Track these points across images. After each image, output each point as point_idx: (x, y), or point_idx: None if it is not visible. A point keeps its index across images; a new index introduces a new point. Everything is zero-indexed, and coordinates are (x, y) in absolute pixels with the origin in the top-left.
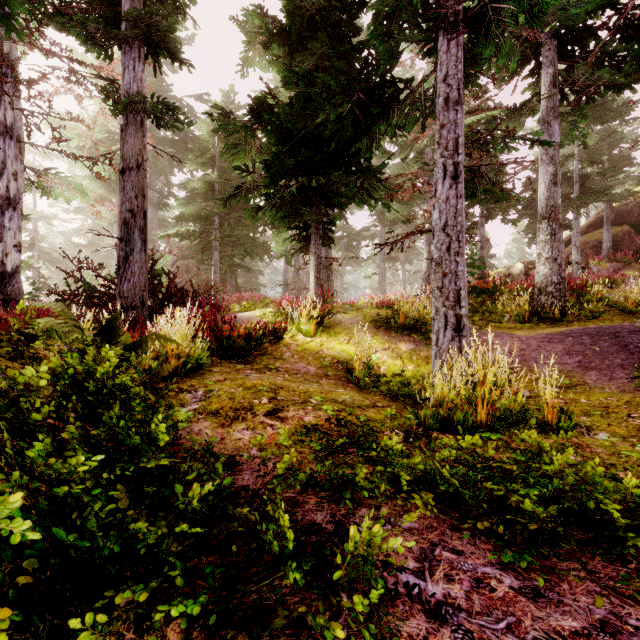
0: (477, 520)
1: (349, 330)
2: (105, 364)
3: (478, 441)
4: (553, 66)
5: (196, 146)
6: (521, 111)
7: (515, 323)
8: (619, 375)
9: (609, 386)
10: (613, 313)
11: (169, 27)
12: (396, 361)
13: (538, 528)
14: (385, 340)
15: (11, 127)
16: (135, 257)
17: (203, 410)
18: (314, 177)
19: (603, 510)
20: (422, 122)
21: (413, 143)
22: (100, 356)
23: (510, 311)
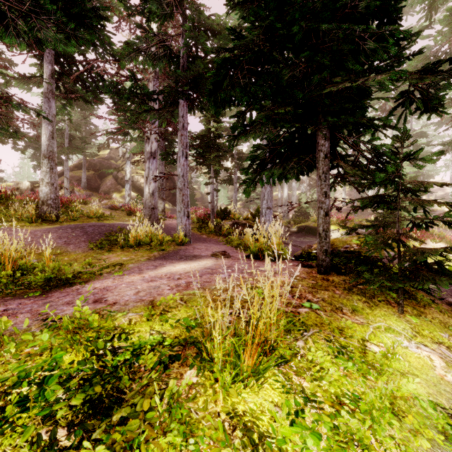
0: (15, 298)
1: None
2: None
3: (11, 272)
4: (52, 65)
5: None
6: (30, 80)
7: (25, 223)
8: (83, 245)
9: (78, 250)
10: (84, 218)
11: None
12: None
13: (43, 283)
14: None
15: None
16: None
17: None
18: None
19: (67, 278)
20: None
21: None
22: None
23: (21, 215)
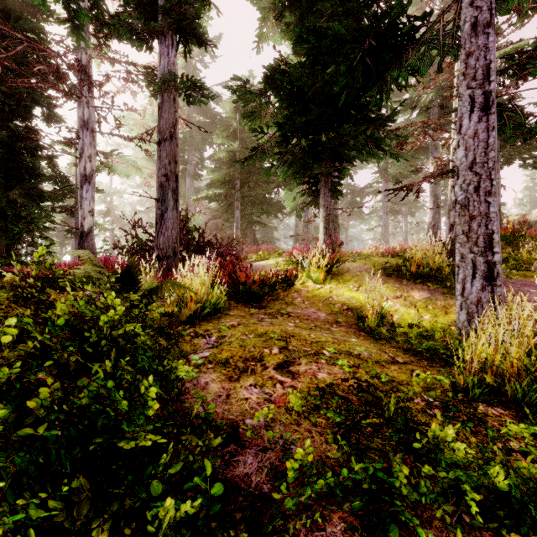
0: None
1: (358, 278)
2: (109, 312)
3: None
4: None
5: (222, 125)
6: None
7: None
8: None
9: None
10: None
11: (195, 13)
12: (410, 310)
13: None
14: (396, 288)
15: (87, 121)
16: (168, 214)
17: (213, 358)
18: (323, 133)
19: None
20: (439, 61)
21: (418, 100)
22: (106, 304)
23: None
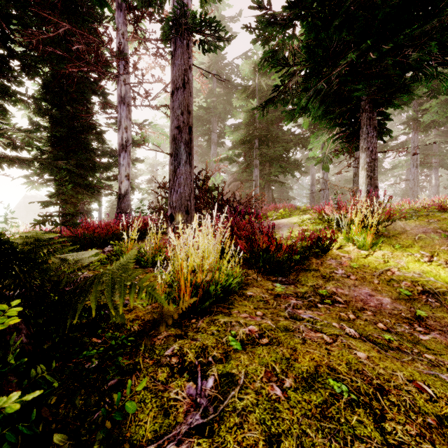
0: None
1: (424, 242)
2: None
3: None
4: None
5: None
6: None
7: None
8: None
9: None
10: None
11: None
12: None
13: None
14: None
15: (124, 97)
16: (181, 169)
17: None
18: (370, 50)
19: None
20: None
21: None
22: None
23: None
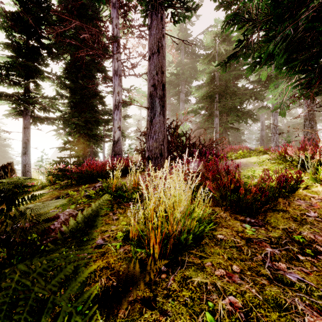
0: None
1: None
2: None
3: None
4: None
5: None
6: None
7: None
8: None
9: None
10: None
11: None
12: None
13: None
14: None
15: (117, 70)
16: (156, 119)
17: None
18: None
19: None
20: None
21: None
22: None
23: None
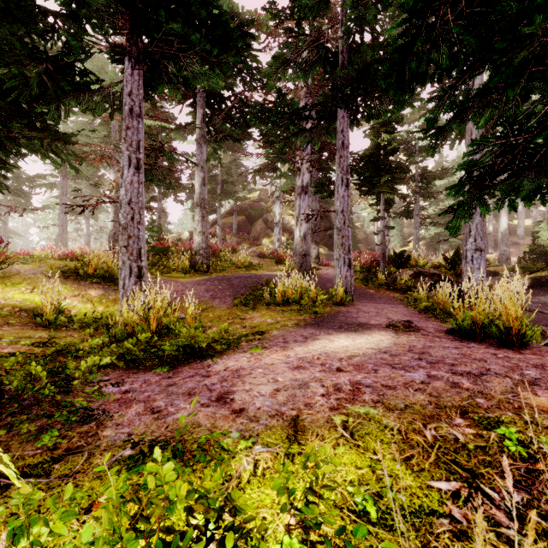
0: (147, 368)
1: (32, 280)
2: None
3: (150, 335)
4: (203, 109)
5: None
6: (185, 129)
7: (181, 274)
8: (228, 300)
9: (223, 306)
10: (233, 268)
11: None
12: (87, 304)
13: (172, 355)
14: (75, 288)
15: None
16: None
17: None
18: None
19: (201, 347)
20: (111, 113)
21: None
22: None
23: (178, 265)
